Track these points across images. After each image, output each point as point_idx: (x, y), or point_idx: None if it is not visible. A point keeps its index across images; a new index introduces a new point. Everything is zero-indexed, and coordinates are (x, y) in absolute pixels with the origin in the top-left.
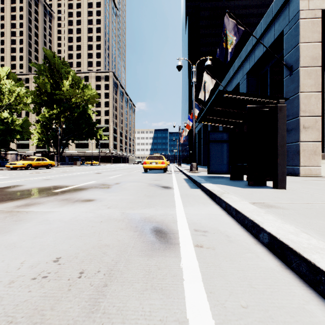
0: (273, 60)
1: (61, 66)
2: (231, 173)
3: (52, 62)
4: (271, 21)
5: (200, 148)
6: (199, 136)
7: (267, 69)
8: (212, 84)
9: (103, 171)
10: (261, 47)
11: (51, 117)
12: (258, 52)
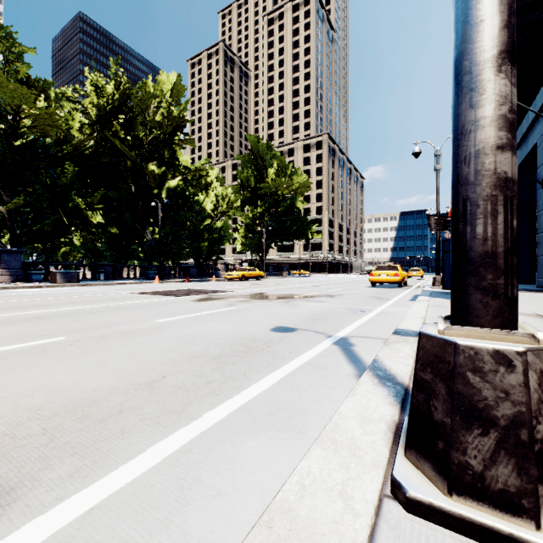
0: None
1: (265, 152)
2: None
3: (255, 149)
4: None
5: None
6: None
7: None
8: None
9: (320, 285)
10: None
11: (254, 216)
12: None
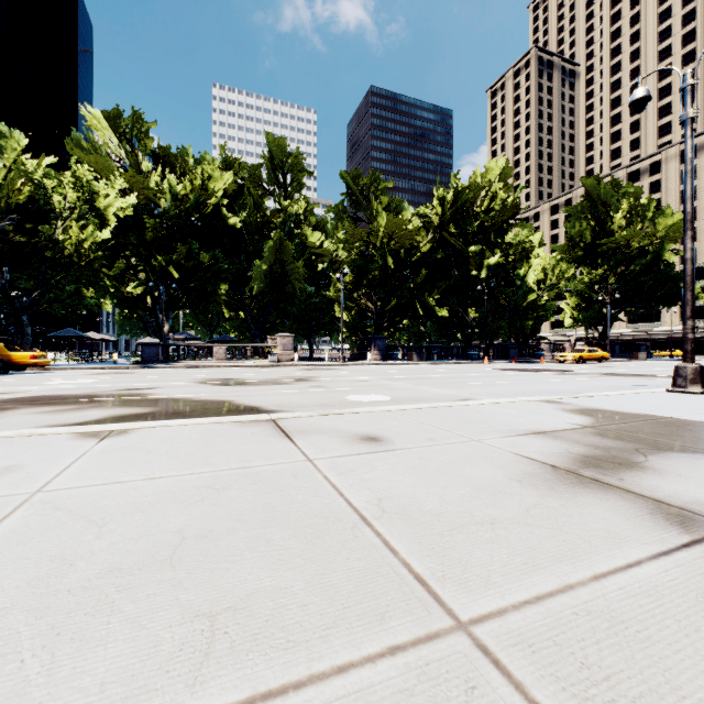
0: None
1: (609, 195)
2: None
3: (593, 194)
4: None
5: None
6: None
7: None
8: None
9: None
10: None
11: (591, 281)
12: None
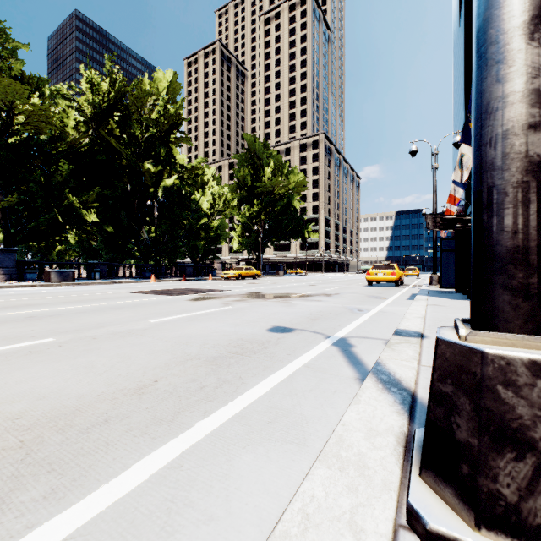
0: None
1: (262, 151)
2: None
3: (252, 148)
4: None
5: None
6: None
7: None
8: None
9: (317, 283)
10: None
11: (251, 215)
12: None
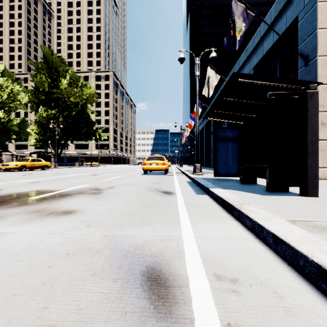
0: (284, 52)
1: (58, 64)
2: (243, 176)
3: (49, 60)
4: (283, 8)
5: (202, 149)
6: (201, 137)
7: (277, 62)
8: (216, 79)
9: (100, 173)
10: (271, 38)
11: (48, 116)
12: (267, 43)
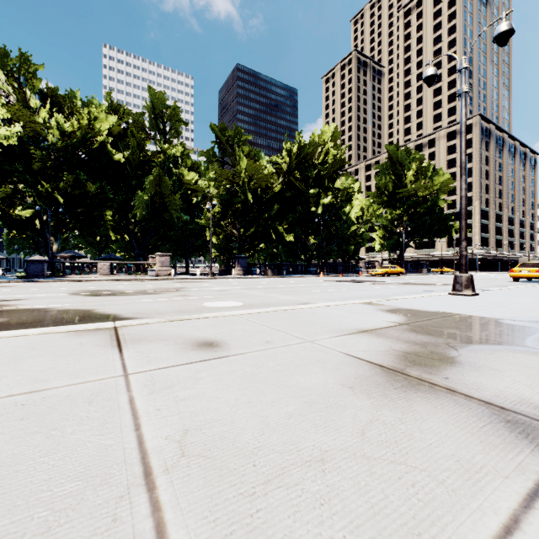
0: None
1: (404, 158)
2: None
3: (393, 157)
4: None
5: None
6: None
7: None
8: None
9: None
10: None
11: (392, 219)
12: None
